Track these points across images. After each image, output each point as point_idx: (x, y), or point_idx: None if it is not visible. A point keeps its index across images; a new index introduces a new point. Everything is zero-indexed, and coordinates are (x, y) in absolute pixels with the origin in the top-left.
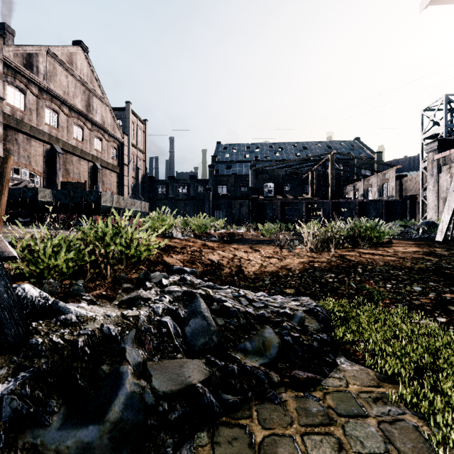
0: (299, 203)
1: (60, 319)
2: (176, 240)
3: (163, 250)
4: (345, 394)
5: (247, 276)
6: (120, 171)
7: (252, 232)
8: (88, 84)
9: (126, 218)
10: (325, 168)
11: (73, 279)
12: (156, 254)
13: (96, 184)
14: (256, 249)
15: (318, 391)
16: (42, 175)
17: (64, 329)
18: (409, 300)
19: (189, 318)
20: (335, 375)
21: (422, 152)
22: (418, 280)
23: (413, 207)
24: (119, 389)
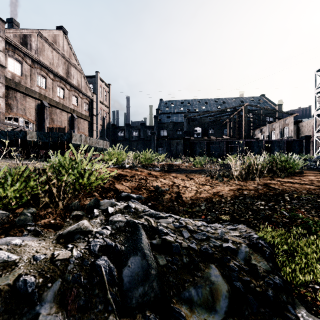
0: (220, 142)
1: None
2: (127, 170)
3: (116, 178)
4: None
5: (185, 201)
6: (91, 120)
7: (186, 163)
8: (67, 57)
9: (82, 152)
10: (239, 116)
11: (27, 206)
12: (109, 181)
13: (73, 129)
14: (191, 177)
15: None
16: (34, 122)
17: None
18: None
19: (128, 256)
20: None
21: (315, 103)
22: None
23: (308, 145)
24: None
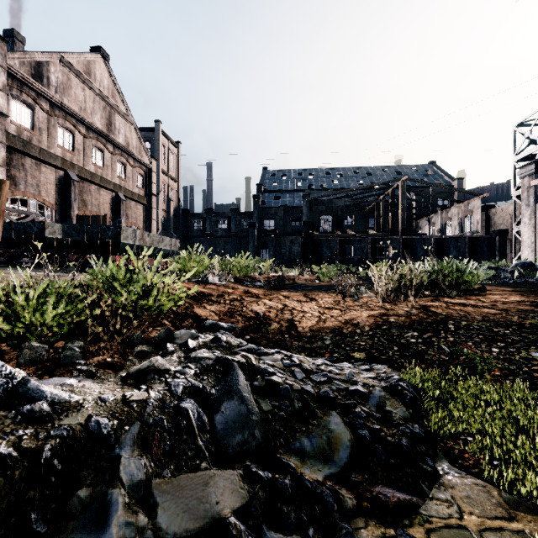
0: (363, 241)
1: (23, 411)
2: (211, 285)
3: (194, 299)
4: (461, 534)
5: (302, 333)
6: (148, 202)
7: (306, 275)
8: (109, 98)
9: (144, 259)
10: (394, 198)
11: (69, 339)
12: (185, 304)
13: (118, 217)
14: (312, 297)
15: (417, 526)
16: (54, 207)
17: (26, 428)
18: (529, 372)
19: (221, 401)
20: (439, 495)
21: (515, 177)
22: (536, 342)
23: (504, 245)
24: (100, 537)
